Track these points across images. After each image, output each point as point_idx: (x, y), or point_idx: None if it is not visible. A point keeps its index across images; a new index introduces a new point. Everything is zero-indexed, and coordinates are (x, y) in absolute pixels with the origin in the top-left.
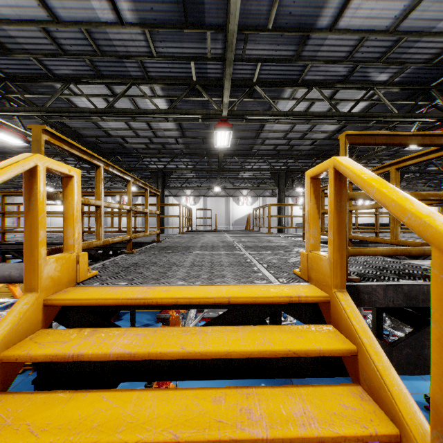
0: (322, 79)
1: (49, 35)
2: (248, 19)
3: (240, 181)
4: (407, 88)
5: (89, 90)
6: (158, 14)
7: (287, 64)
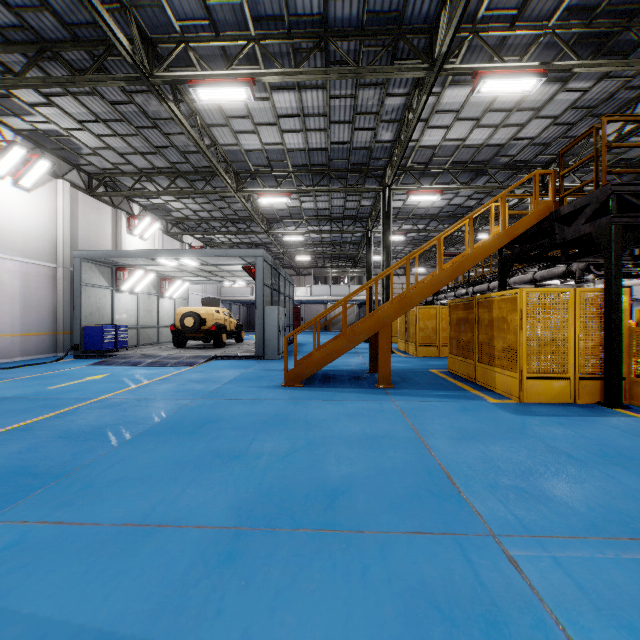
0: None
1: (558, 125)
2: None
3: None
4: None
5: (612, 127)
6: None
7: None
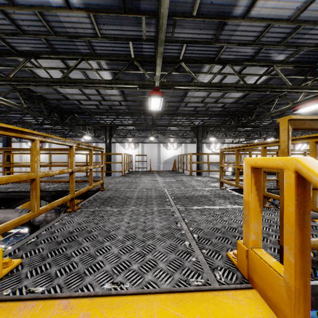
0: (233, 58)
1: (8, 17)
2: (177, 6)
3: (168, 132)
4: (298, 66)
5: (48, 63)
6: (101, 0)
7: (207, 45)
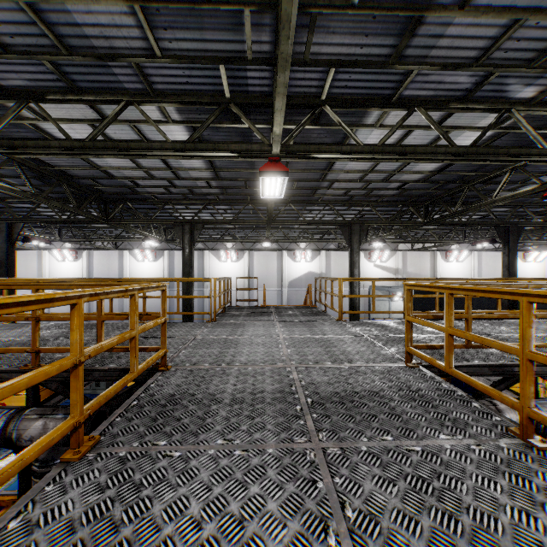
0: (429, 96)
1: None
2: None
3: (297, 231)
4: None
5: (65, 112)
6: None
7: (378, 69)
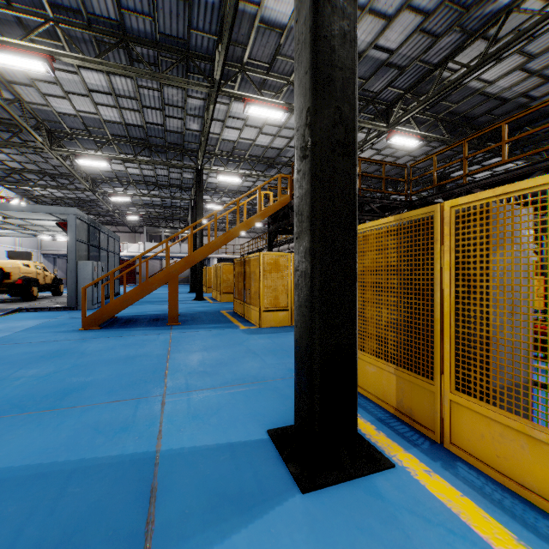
0: (451, 51)
1: None
2: None
3: None
4: None
5: None
6: None
7: (405, 73)
